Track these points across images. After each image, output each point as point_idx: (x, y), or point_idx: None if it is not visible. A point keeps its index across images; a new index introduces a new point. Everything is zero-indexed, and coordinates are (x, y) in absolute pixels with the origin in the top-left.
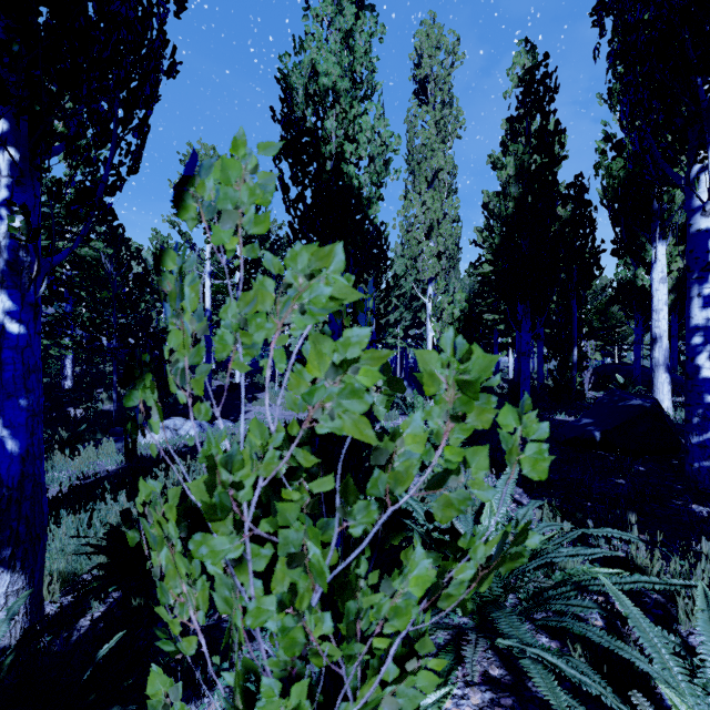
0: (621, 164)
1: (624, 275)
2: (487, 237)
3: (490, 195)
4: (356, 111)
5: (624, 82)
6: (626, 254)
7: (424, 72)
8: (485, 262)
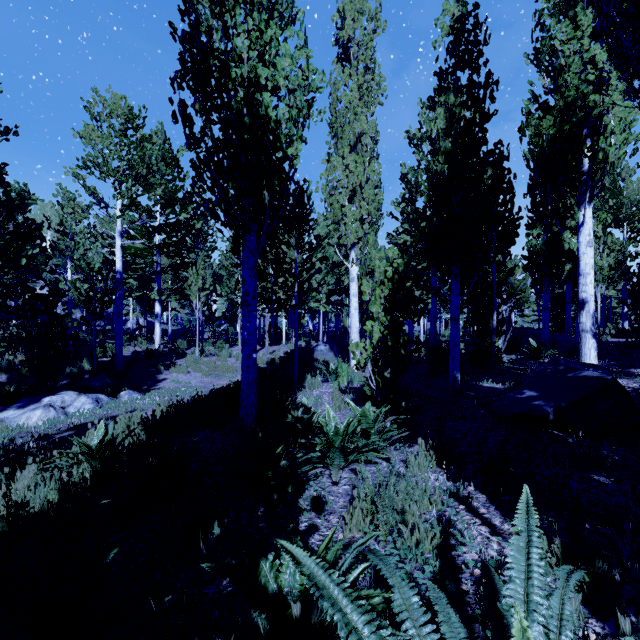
0: (551, 123)
1: (534, 244)
2: (405, 208)
3: (408, 168)
4: (273, 32)
5: None
6: (536, 224)
7: (347, 34)
8: (402, 232)
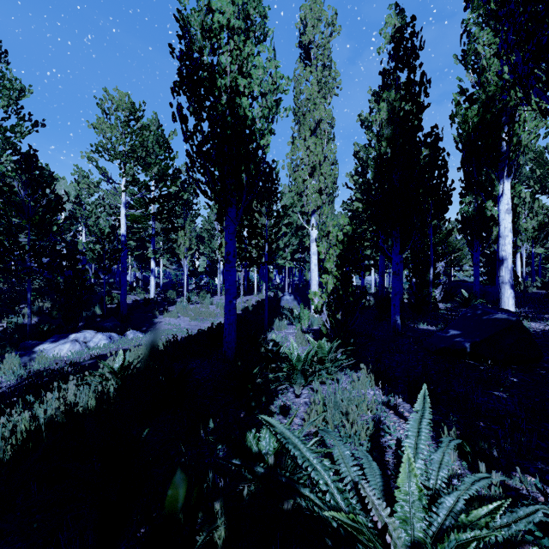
0: (475, 112)
1: (466, 210)
2: (357, 180)
3: (360, 146)
4: (249, 50)
5: (497, 19)
6: (468, 193)
7: (308, 39)
8: (355, 200)
